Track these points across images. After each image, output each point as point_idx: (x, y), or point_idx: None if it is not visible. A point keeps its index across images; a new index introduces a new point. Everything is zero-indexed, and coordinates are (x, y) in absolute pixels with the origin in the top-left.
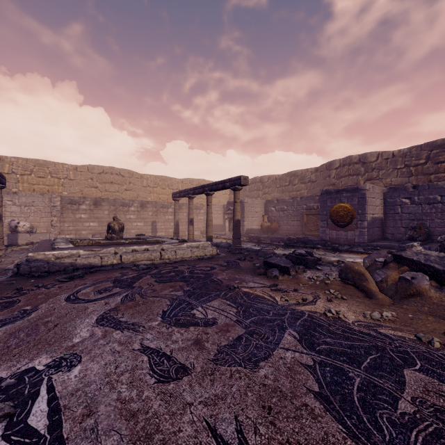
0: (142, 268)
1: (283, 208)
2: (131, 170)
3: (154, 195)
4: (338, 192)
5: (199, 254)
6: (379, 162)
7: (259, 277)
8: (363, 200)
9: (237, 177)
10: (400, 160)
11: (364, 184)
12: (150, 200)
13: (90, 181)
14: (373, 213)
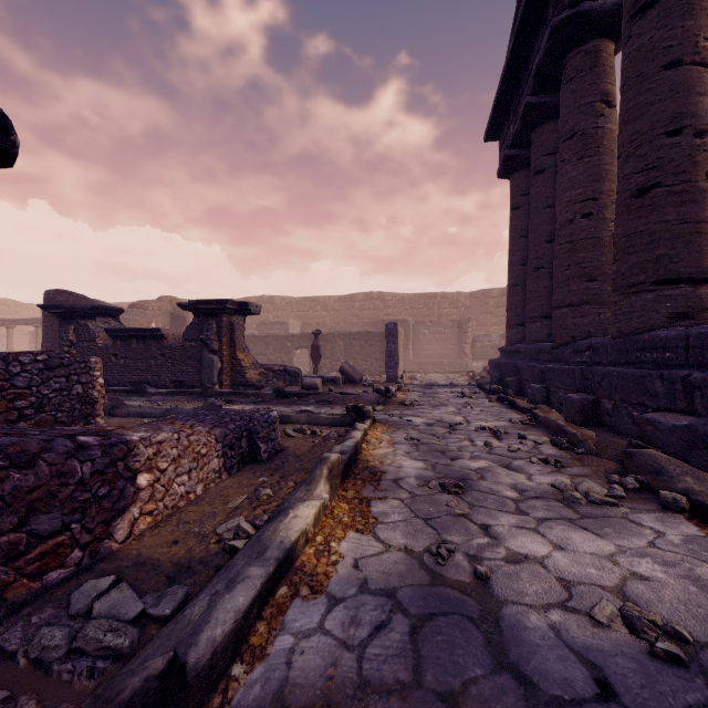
0: None
1: None
2: None
3: None
4: None
5: None
6: None
7: None
8: None
9: (39, 319)
10: None
11: None
12: None
13: None
14: None
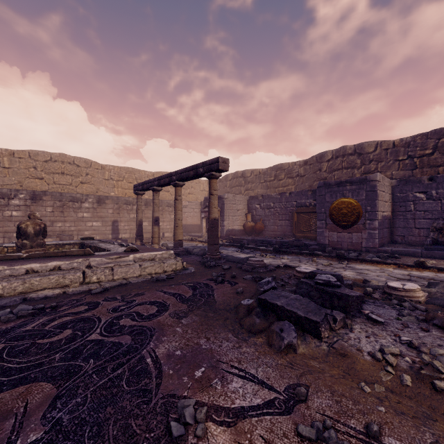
0: (17, 313)
1: (269, 206)
2: (89, 159)
3: (118, 189)
4: (340, 184)
5: (155, 271)
6: (378, 153)
7: (253, 346)
8: (374, 194)
9: (213, 159)
10: (402, 150)
11: (374, 174)
12: (113, 196)
13: (32, 171)
14: (383, 210)
